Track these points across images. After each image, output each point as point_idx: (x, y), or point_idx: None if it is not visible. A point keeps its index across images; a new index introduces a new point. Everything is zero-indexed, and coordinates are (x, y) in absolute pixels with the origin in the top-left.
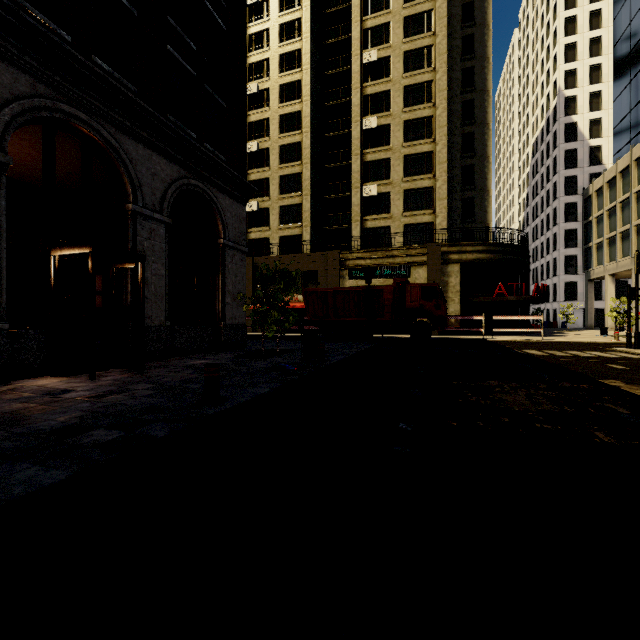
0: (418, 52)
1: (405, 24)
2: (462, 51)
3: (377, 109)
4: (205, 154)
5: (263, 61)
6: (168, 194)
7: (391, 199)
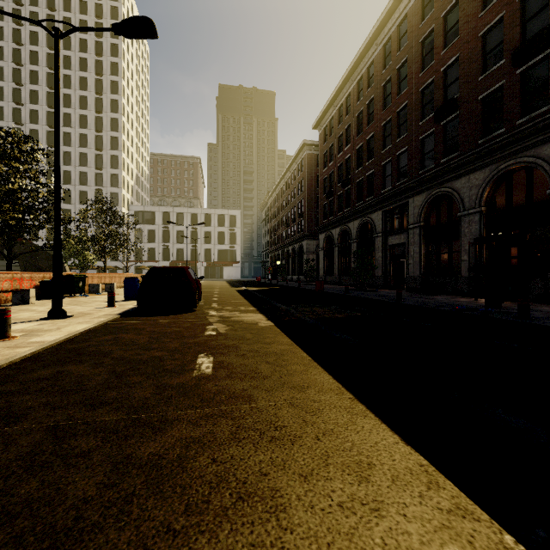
0: None
1: None
2: None
3: None
4: None
5: None
6: None
7: None
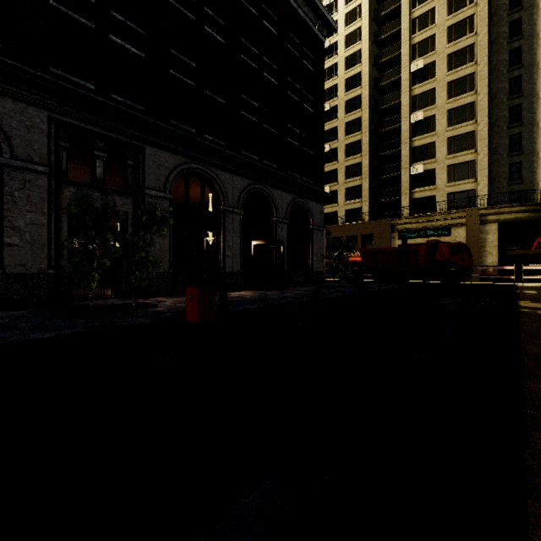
0: (461, 52)
1: (448, 32)
2: (509, 35)
3: (423, 104)
4: (304, 184)
5: (333, 86)
6: (288, 209)
7: (436, 174)
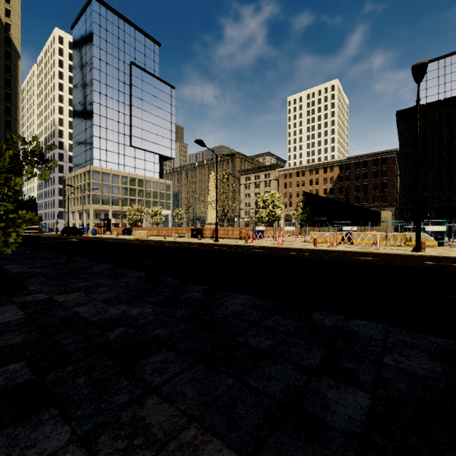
0: None
1: None
2: (5, 111)
3: None
4: None
5: None
6: None
7: None
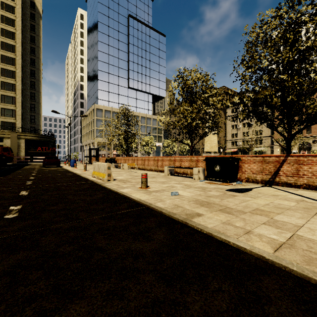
0: (8, 57)
1: (2, 44)
2: (30, 63)
3: None
4: None
5: None
6: None
7: None
